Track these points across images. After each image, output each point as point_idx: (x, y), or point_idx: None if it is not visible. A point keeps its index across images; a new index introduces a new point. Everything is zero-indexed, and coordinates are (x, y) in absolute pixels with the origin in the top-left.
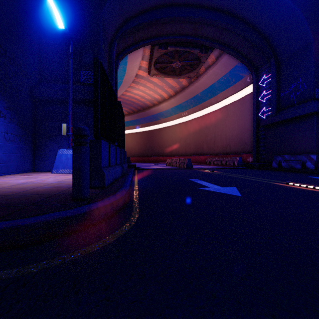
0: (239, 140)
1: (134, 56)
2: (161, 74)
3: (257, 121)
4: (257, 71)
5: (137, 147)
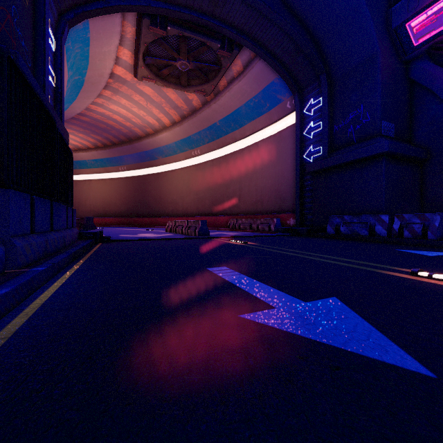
0: (276, 194)
1: (103, 30)
2: (157, 79)
3: (302, 166)
4: (301, 92)
5: (119, 201)
